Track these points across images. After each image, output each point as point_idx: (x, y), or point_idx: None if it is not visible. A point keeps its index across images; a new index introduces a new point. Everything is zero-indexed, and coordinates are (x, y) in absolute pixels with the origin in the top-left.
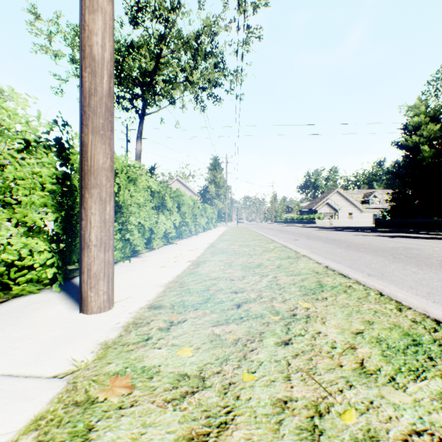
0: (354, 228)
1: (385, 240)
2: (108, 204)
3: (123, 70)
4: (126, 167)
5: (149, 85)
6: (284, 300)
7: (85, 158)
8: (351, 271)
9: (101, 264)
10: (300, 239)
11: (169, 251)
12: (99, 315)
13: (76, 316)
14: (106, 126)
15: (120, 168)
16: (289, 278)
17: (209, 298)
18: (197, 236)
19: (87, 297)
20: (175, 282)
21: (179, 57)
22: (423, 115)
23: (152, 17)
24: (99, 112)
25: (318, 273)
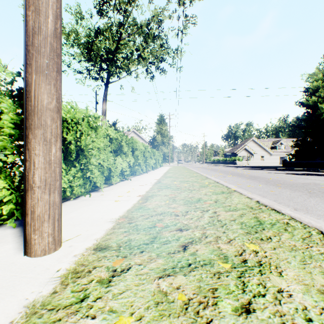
0: (267, 168)
1: (294, 177)
2: (53, 145)
3: (93, 50)
4: (87, 117)
5: (112, 61)
6: (229, 240)
7: (29, 98)
8: (278, 205)
9: (45, 206)
10: (227, 176)
11: (124, 186)
12: (43, 258)
13: (18, 260)
14: (51, 66)
15: (81, 118)
16: (228, 214)
17: (155, 236)
18: (147, 173)
19: (30, 239)
20: (124, 218)
21: (134, 39)
22: (321, 81)
23: (113, 9)
24: (43, 51)
25: (253, 209)
